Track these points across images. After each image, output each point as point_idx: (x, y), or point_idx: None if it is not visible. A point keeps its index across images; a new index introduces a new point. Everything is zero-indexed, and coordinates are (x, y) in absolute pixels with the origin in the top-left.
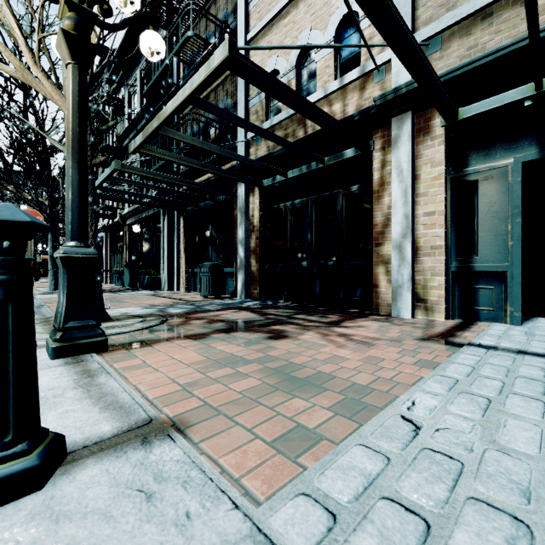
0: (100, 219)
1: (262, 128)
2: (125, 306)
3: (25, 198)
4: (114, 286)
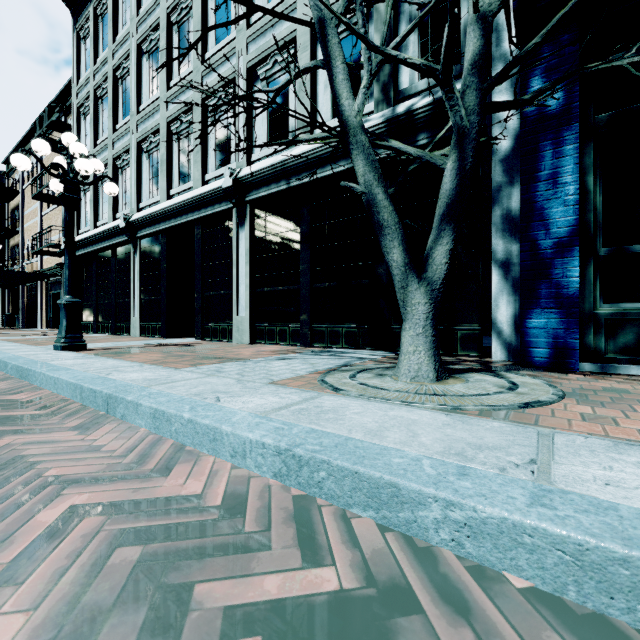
0: None
1: None
2: None
3: None
4: None
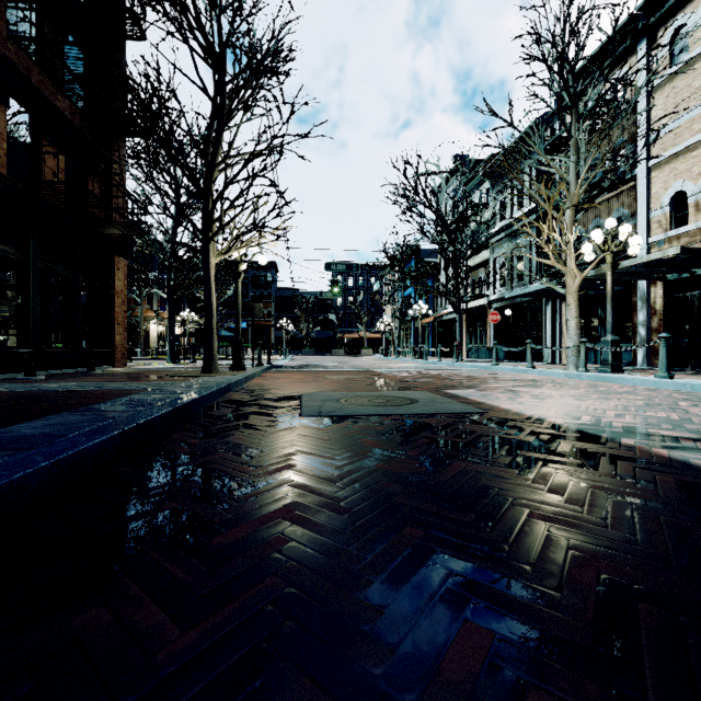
0: (447, 302)
1: (684, 259)
2: (560, 367)
3: (450, 300)
4: (484, 360)
